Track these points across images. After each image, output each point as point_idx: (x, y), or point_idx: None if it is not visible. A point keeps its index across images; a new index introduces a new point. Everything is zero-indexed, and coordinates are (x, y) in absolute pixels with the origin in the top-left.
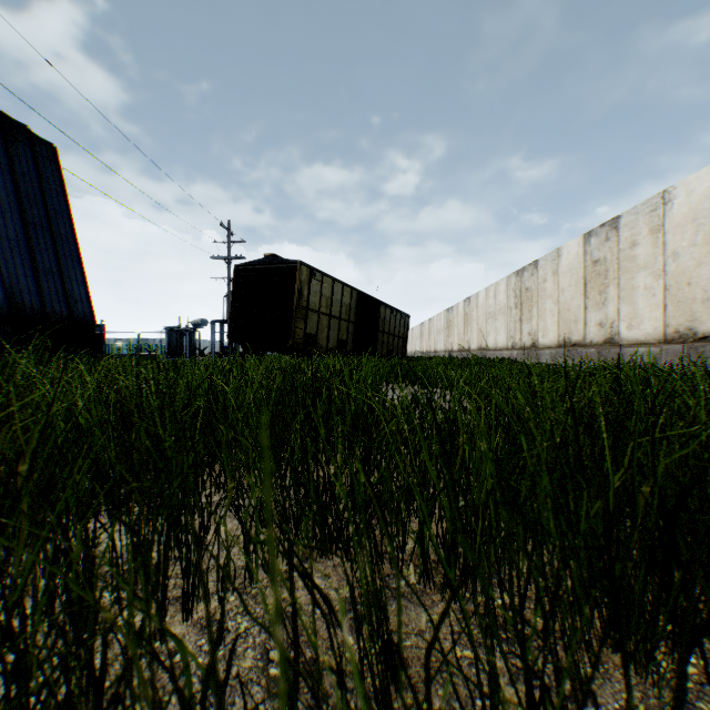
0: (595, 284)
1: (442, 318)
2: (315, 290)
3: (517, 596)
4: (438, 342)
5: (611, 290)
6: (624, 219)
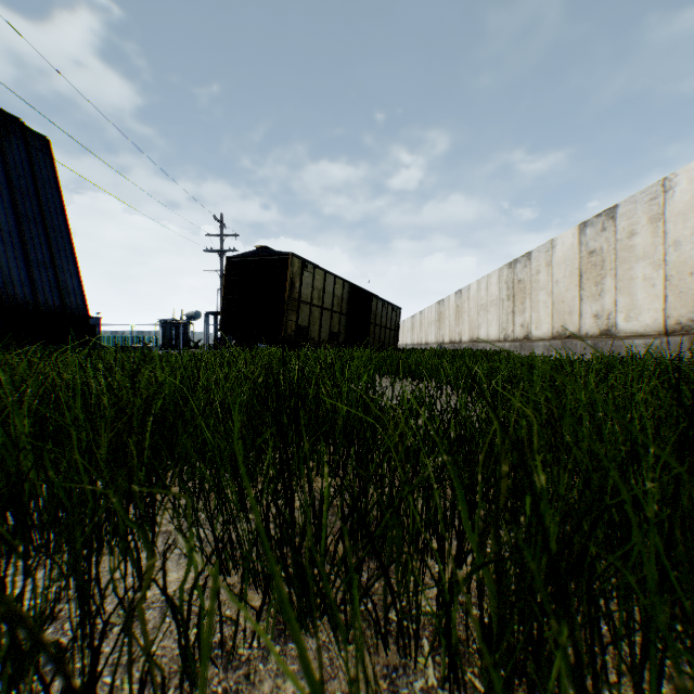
0: (590, 275)
1: (433, 311)
2: (307, 282)
3: None
4: (429, 334)
5: (608, 280)
6: (621, 208)
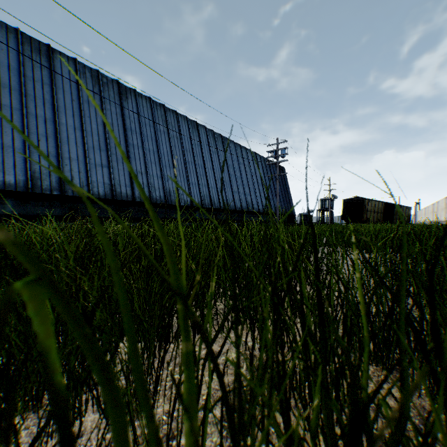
0: None
1: (430, 207)
2: (369, 205)
3: None
4: (429, 217)
5: None
6: None
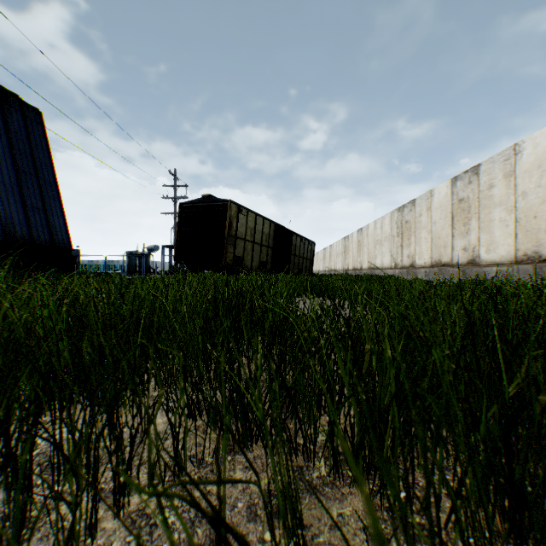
0: (460, 217)
1: (340, 245)
2: (242, 222)
3: (417, 488)
4: (337, 263)
5: (473, 222)
6: (483, 166)
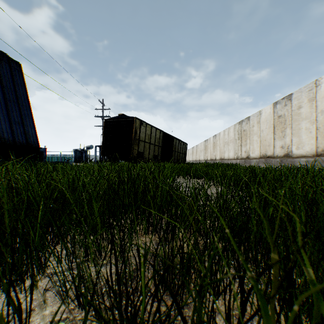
0: (279, 127)
1: (202, 145)
2: (143, 131)
3: None
4: (200, 156)
5: (288, 130)
6: (294, 95)
